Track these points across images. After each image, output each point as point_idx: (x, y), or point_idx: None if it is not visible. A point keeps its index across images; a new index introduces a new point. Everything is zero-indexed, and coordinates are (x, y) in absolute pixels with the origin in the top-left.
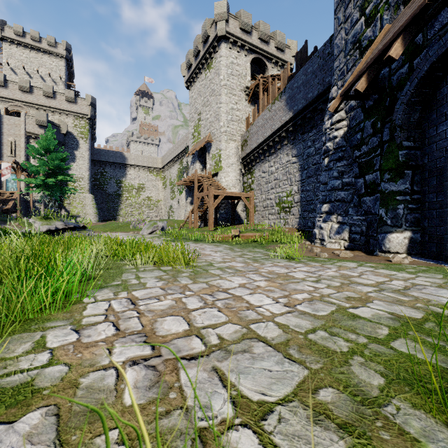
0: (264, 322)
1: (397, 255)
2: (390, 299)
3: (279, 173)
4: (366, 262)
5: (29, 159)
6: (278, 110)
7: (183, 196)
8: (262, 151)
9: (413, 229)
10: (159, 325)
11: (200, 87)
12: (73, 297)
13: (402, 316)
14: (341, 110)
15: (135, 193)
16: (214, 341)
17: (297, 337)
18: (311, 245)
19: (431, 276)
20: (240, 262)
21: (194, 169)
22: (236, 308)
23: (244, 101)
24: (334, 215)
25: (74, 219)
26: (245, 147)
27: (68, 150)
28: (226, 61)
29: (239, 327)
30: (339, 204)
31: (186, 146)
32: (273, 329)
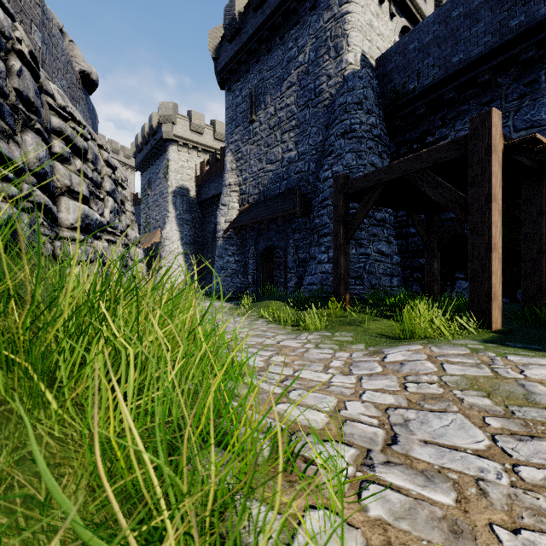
0: None
1: None
2: None
3: None
4: None
5: None
6: None
7: None
8: None
9: None
10: None
11: None
12: None
13: None
14: None
15: None
16: None
17: None
18: None
19: None
20: None
21: None
22: None
23: None
24: None
25: None
26: None
27: None
28: None
29: None
30: None
31: None
32: None
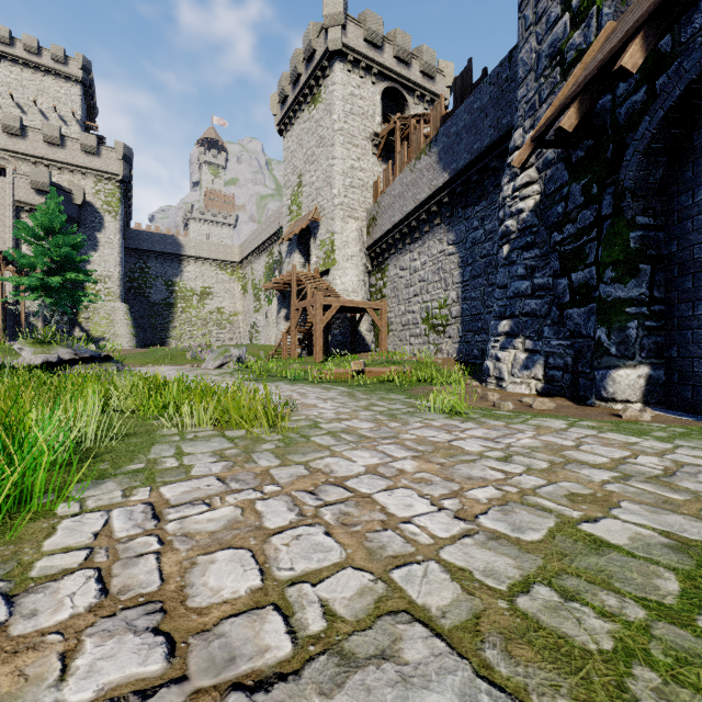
0: (421, 562)
1: (630, 407)
2: (649, 497)
3: (427, 271)
4: (579, 418)
5: (19, 246)
6: (425, 169)
7: (274, 307)
8: (399, 236)
9: (653, 361)
10: (197, 577)
11: (301, 133)
12: (36, 503)
13: (690, 541)
14: (530, 168)
15: (196, 302)
16: (314, 625)
17: (494, 607)
18: (481, 387)
19: (699, 445)
20: (366, 421)
21: (292, 263)
22: (361, 525)
23: (371, 155)
24: (520, 338)
25: (96, 343)
26: (373, 229)
27: (85, 232)
28: (342, 92)
29: (369, 580)
30: (527, 321)
31: (279, 227)
32: (440, 582)
